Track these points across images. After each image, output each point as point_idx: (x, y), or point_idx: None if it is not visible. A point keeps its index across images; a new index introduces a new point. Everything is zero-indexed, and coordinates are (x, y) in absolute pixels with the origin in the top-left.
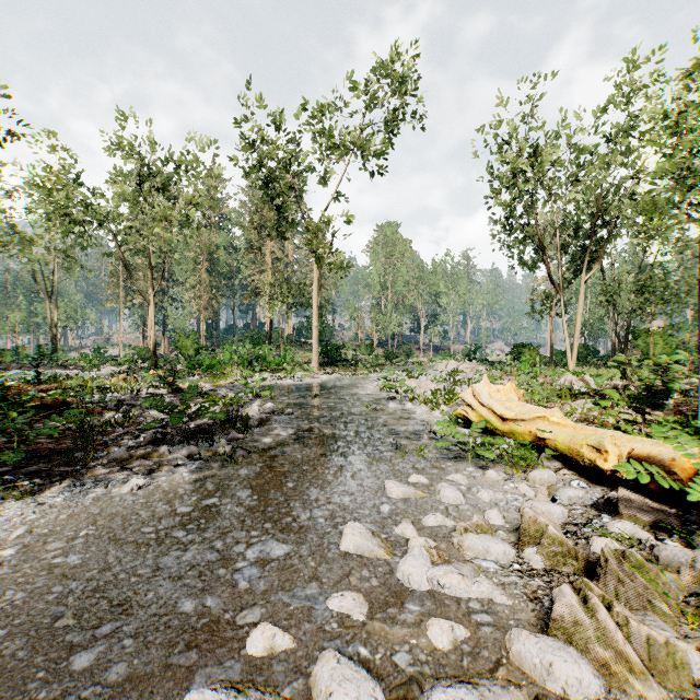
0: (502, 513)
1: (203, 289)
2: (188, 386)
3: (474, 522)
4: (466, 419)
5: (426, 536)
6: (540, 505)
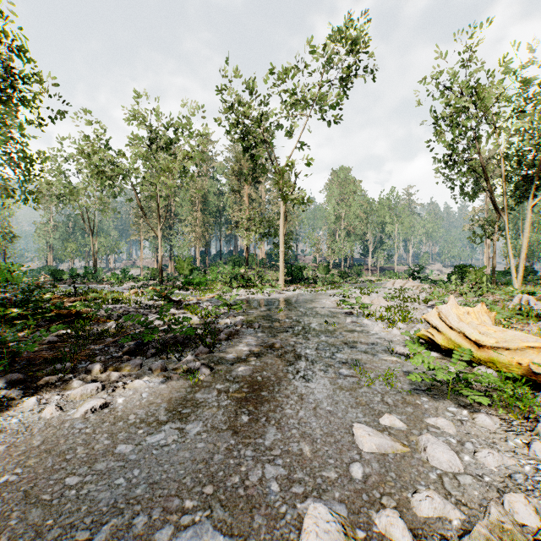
0: (531, 502)
1: (198, 224)
2: (179, 299)
3: (494, 520)
4: (430, 341)
5: None
6: None
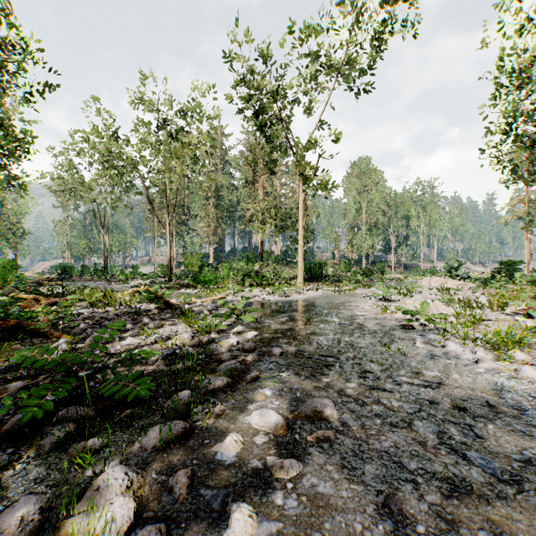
0: None
1: (211, 219)
2: (178, 302)
3: None
4: None
5: None
6: None
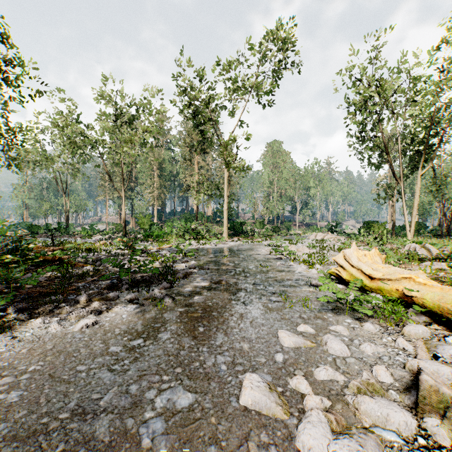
0: (389, 370)
1: (156, 187)
2: (142, 249)
3: (364, 379)
4: (338, 276)
5: (319, 392)
6: (427, 365)
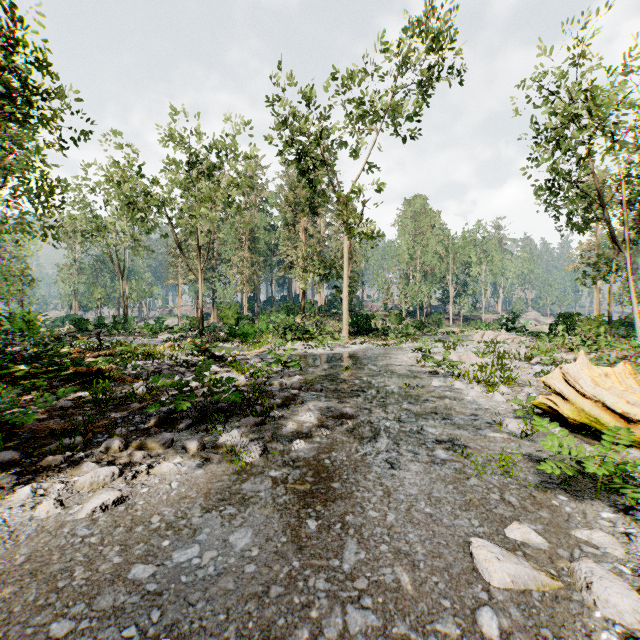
0: None
1: (246, 265)
2: (223, 354)
3: None
4: (552, 412)
5: None
6: None
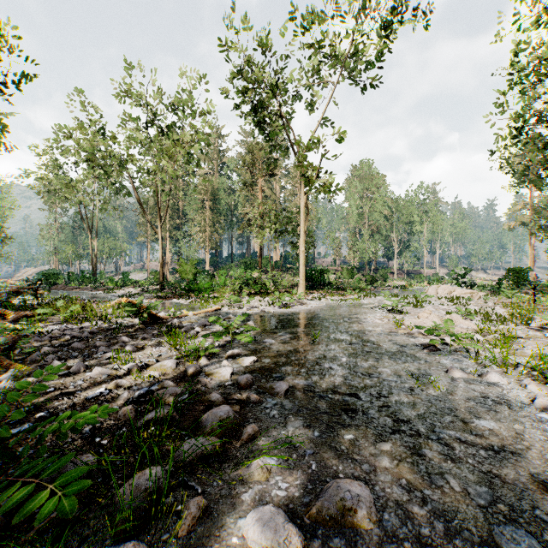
0: None
1: (207, 224)
2: (167, 315)
3: None
4: None
5: None
6: None
